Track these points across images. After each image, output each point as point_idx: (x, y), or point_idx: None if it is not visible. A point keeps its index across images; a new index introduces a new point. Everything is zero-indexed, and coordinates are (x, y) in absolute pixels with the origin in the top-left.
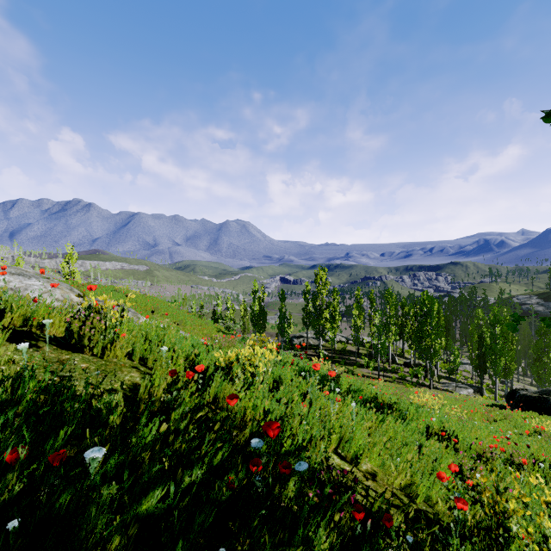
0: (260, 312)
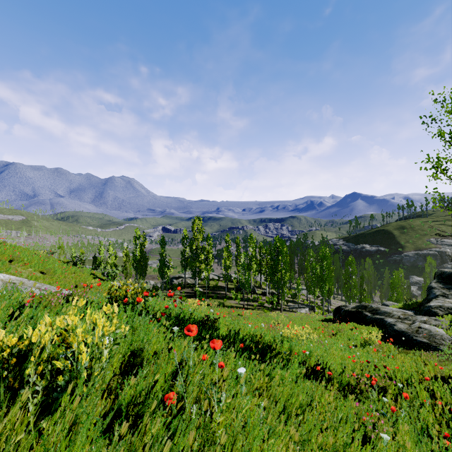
0: (141, 257)
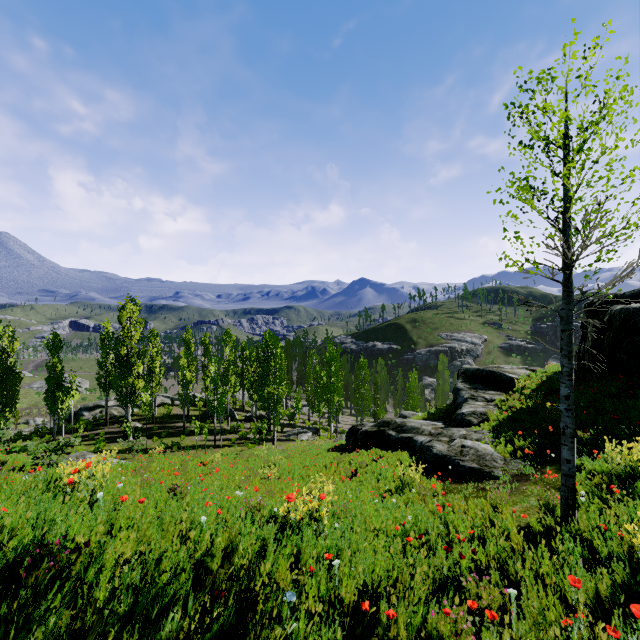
0: (4, 375)
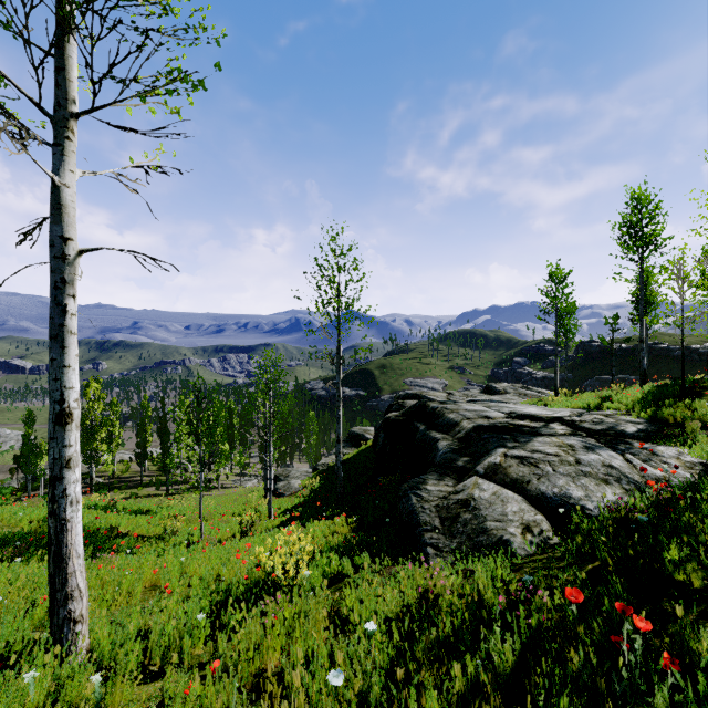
0: None
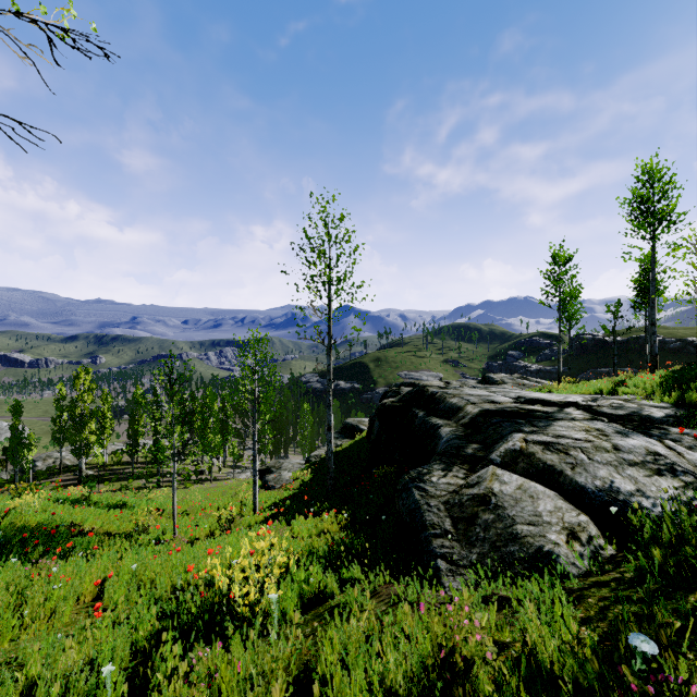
0: None
